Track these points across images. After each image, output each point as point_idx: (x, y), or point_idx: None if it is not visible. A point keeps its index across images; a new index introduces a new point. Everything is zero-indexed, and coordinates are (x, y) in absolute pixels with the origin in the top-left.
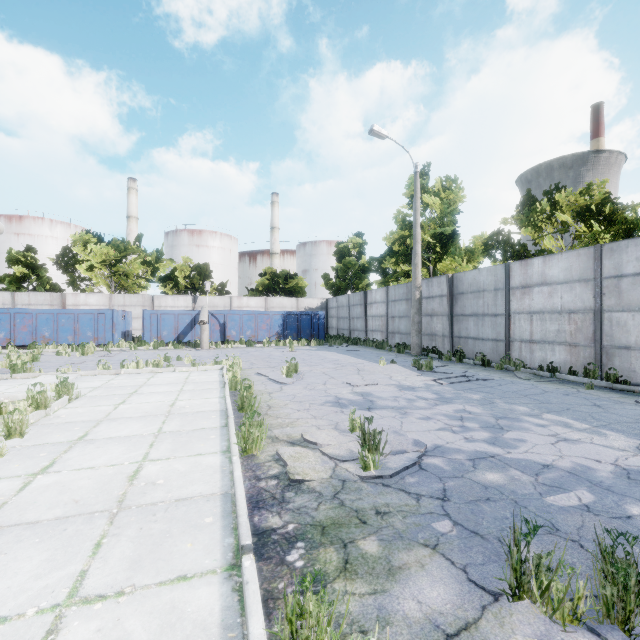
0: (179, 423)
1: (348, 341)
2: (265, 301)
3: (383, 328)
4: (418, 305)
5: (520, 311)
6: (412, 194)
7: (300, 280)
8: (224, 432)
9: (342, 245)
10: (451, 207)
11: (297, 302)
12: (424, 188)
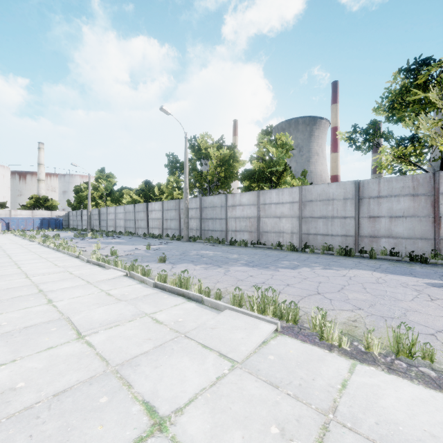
0: (10, 238)
1: (72, 229)
2: (32, 212)
3: (86, 224)
4: (90, 217)
5: (109, 219)
6: (96, 178)
7: (54, 202)
8: (20, 238)
9: (77, 187)
10: (109, 184)
11: (51, 213)
12: (100, 177)
